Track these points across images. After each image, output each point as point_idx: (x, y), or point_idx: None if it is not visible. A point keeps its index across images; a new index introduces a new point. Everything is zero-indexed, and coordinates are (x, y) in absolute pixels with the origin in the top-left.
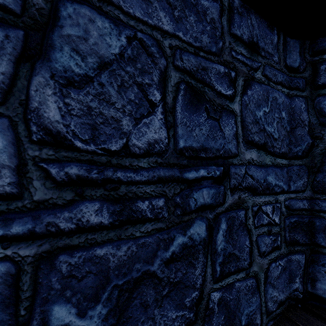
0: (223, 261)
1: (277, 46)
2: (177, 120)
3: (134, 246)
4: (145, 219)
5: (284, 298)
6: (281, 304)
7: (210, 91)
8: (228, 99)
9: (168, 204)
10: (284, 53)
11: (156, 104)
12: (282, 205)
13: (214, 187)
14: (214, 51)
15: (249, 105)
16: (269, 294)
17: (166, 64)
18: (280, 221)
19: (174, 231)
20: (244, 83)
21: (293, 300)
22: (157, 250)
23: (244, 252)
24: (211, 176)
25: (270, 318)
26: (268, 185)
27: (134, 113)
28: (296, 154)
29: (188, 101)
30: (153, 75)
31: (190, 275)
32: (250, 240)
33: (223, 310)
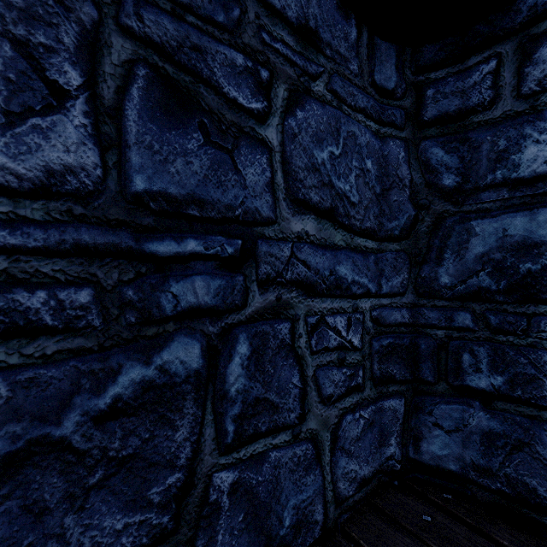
0: (242, 413)
1: (356, 47)
2: (128, 136)
3: (3, 386)
4: (39, 328)
5: (371, 473)
6: (365, 483)
7: (211, 94)
8: (254, 117)
9: (104, 301)
10: (371, 62)
11: (68, 93)
12: (366, 317)
13: (222, 276)
14: (222, 22)
15: (299, 137)
16: (341, 467)
17: (99, 18)
18: (362, 344)
19: (121, 356)
20: (288, 96)
21: (385, 475)
22: (73, 395)
23: (290, 396)
24: (213, 254)
25: (342, 508)
26: (338, 280)
27: (4, 100)
28: (391, 233)
29: (156, 103)
30: (59, 30)
31: (161, 442)
32: (302, 375)
33: (243, 504)
